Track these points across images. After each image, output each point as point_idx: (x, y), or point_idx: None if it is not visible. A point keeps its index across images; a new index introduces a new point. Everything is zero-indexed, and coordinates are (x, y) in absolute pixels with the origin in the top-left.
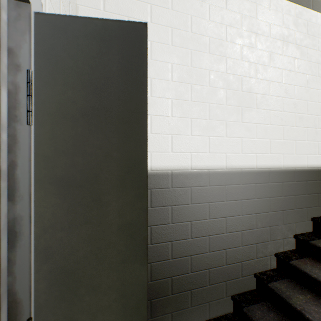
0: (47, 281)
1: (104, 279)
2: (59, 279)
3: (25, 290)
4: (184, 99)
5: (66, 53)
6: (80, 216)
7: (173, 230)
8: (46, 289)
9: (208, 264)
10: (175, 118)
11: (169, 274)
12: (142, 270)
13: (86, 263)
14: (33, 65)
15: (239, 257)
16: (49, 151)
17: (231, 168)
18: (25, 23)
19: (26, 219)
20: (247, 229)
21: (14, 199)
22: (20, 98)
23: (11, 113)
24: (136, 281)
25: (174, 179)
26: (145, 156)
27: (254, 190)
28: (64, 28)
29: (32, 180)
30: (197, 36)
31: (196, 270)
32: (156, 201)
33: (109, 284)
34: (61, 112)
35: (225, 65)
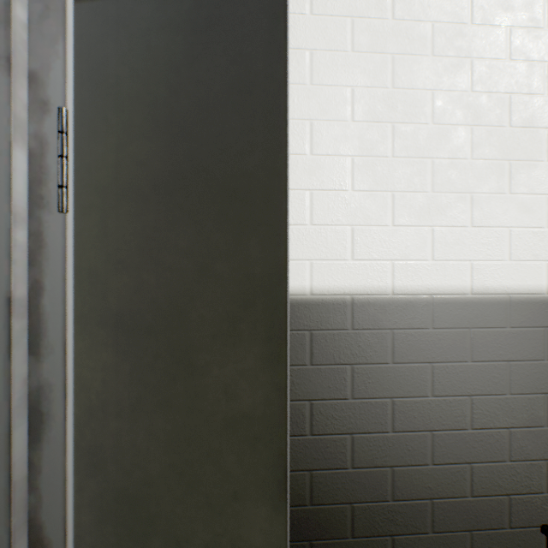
0: (95, 511)
1: (197, 527)
2: (115, 512)
3: (57, 524)
4: (378, 153)
5: (127, 68)
6: (152, 393)
7: (355, 413)
8: (94, 526)
9: (430, 488)
10: (359, 193)
11: (347, 496)
12: (274, 522)
13: (163, 488)
14: (72, 100)
15: (505, 483)
16: (99, 262)
17: (485, 293)
18: (56, 21)
19: (59, 391)
20: (523, 427)
21: (39, 352)
22: (48, 163)
23: (34, 192)
24: (262, 543)
25: (357, 312)
26: (282, 271)
27: (541, 342)
28: (125, 19)
29: (69, 318)
30: (405, 26)
31: (403, 498)
32: (322, 354)
33: (206, 538)
34: (119, 185)
35: (470, 76)
